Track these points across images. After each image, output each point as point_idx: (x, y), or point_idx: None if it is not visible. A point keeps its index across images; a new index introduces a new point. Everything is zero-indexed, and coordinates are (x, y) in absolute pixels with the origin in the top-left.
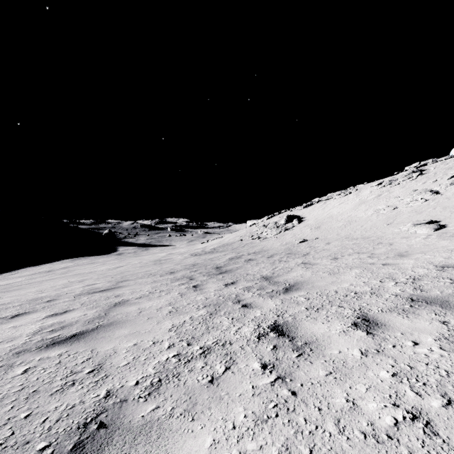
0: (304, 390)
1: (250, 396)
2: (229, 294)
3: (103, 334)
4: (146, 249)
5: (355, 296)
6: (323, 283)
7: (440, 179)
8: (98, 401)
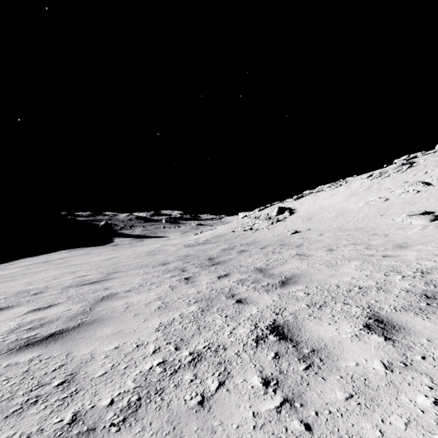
0: (321, 422)
1: (250, 430)
2: (222, 287)
3: (83, 334)
4: (141, 240)
5: (359, 292)
6: (322, 276)
7: (430, 171)
8: (59, 430)
